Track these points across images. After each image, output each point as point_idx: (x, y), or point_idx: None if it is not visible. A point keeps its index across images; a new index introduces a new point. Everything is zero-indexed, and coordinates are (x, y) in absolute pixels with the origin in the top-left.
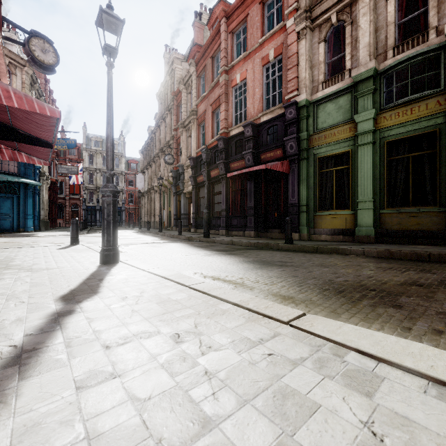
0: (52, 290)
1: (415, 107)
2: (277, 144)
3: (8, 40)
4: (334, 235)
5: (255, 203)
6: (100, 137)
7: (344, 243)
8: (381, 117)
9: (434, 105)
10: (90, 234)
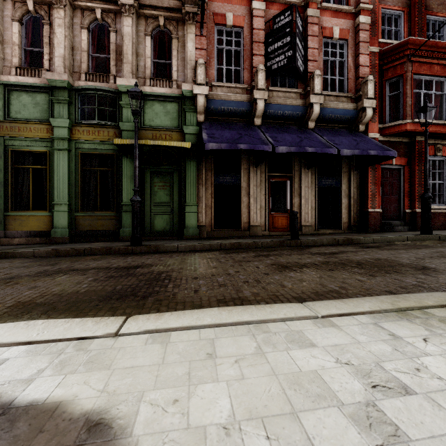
0: None
1: (101, 131)
2: None
3: None
4: (29, 238)
5: None
6: None
7: (34, 245)
8: (76, 129)
9: (113, 134)
10: None
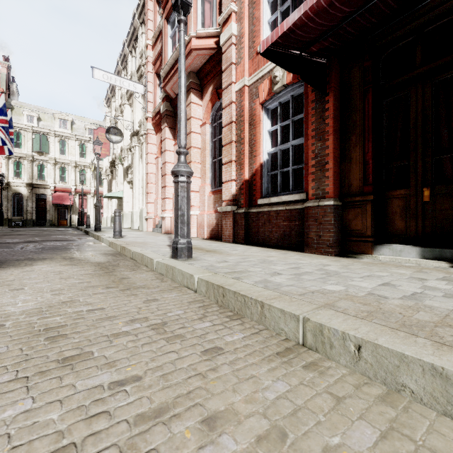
0: None
1: None
2: None
3: None
4: None
5: None
6: None
7: None
8: None
9: None
10: None
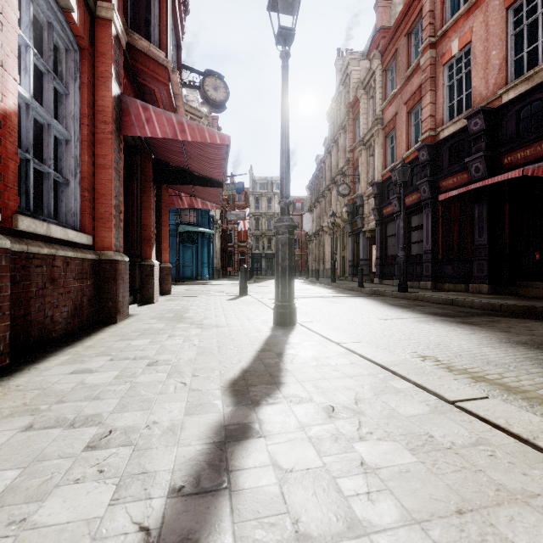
0: (220, 366)
1: None
2: (542, 132)
3: (187, 86)
4: None
5: (490, 239)
6: (265, 178)
7: None
8: None
9: None
10: (256, 283)
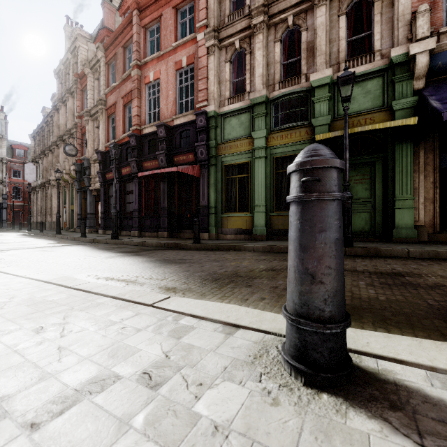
0: None
1: (293, 133)
2: (189, 148)
3: None
4: (237, 235)
5: (168, 204)
6: None
7: (243, 241)
8: (271, 137)
9: (304, 134)
10: None
